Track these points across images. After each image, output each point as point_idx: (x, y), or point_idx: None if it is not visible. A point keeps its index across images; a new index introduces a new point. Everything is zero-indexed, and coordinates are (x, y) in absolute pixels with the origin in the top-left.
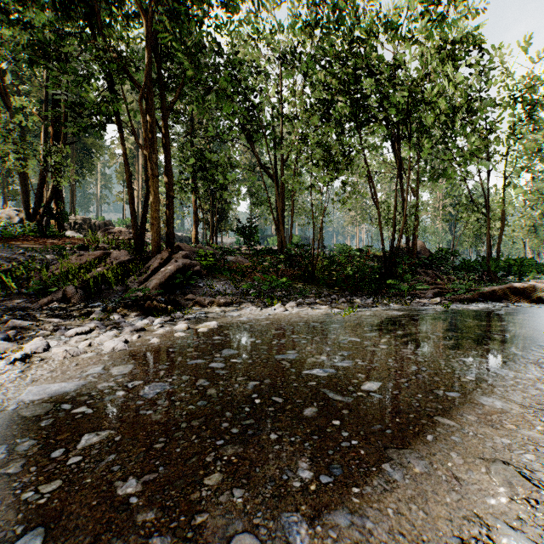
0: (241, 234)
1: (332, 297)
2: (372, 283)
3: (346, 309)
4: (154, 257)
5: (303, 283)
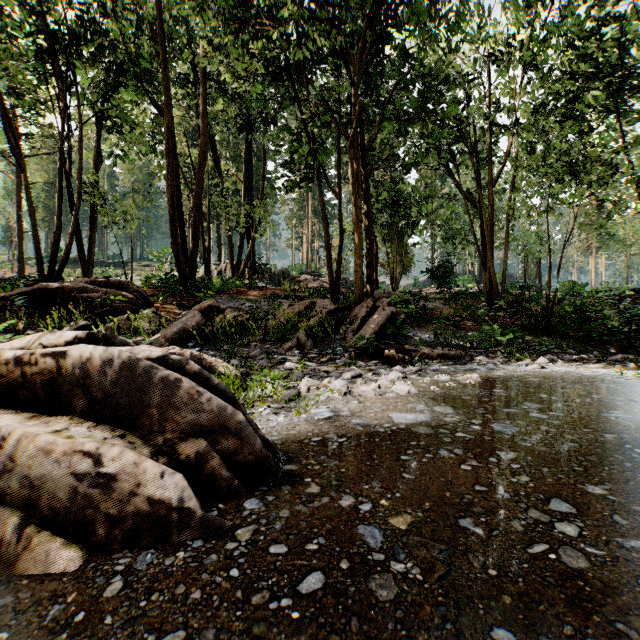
0: (434, 275)
1: (591, 353)
2: None
3: (633, 371)
4: (357, 305)
5: (533, 335)
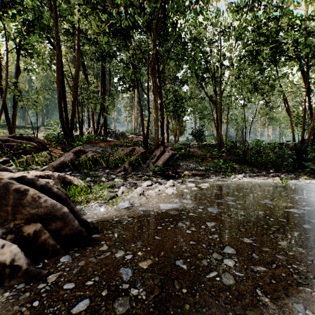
0: (194, 135)
1: (262, 173)
2: (289, 165)
3: (279, 180)
4: (156, 150)
5: (238, 164)
